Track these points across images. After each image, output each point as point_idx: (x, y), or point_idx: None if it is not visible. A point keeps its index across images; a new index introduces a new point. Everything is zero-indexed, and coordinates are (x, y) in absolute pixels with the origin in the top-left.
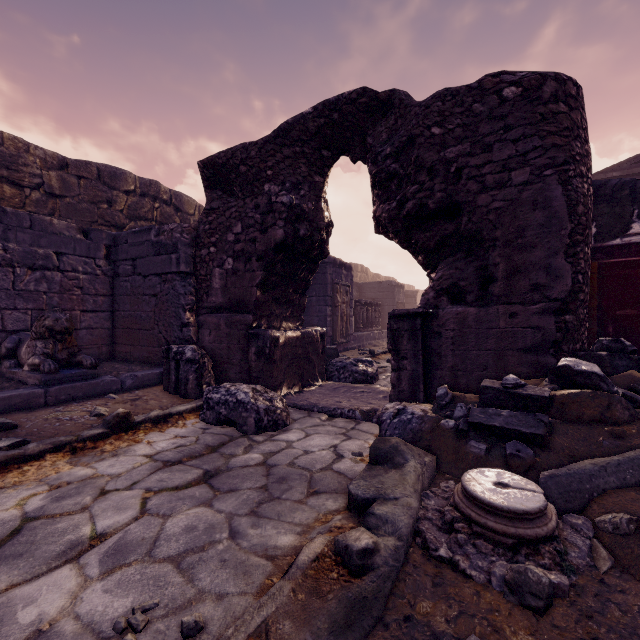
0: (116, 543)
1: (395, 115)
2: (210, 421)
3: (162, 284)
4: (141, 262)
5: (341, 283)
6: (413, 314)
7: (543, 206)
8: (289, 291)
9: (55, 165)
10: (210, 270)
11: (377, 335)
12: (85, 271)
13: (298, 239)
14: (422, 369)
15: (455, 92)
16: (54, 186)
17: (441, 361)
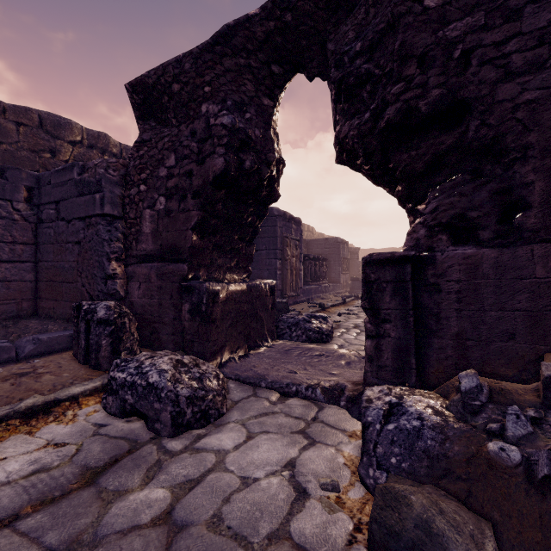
0: None
1: (366, 4)
2: (112, 411)
3: (85, 229)
4: (64, 205)
5: (291, 237)
6: (400, 259)
7: None
8: (234, 238)
9: None
10: (140, 212)
11: (324, 288)
12: None
13: (243, 173)
14: (413, 337)
15: None
16: None
17: (440, 325)
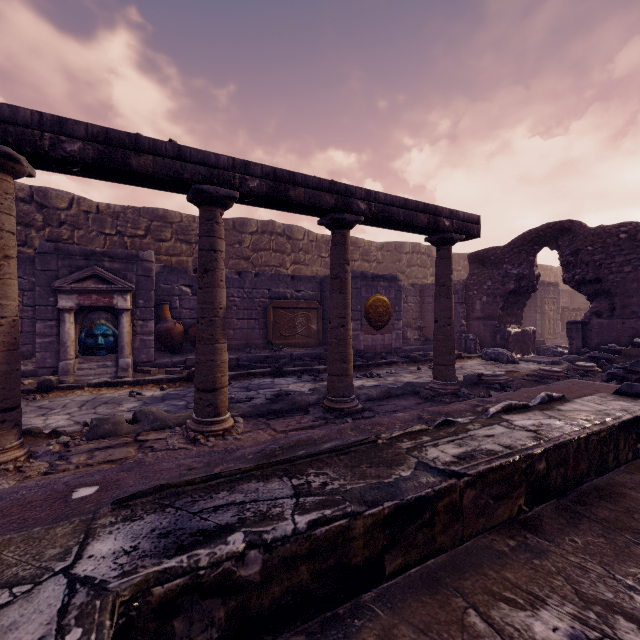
0: (485, 369)
1: (572, 235)
2: (487, 359)
3: None
4: None
5: (548, 297)
6: (577, 322)
7: (636, 281)
8: (514, 309)
9: (379, 248)
10: (474, 301)
11: None
12: (413, 302)
13: (520, 287)
14: (581, 344)
15: (598, 233)
16: (380, 259)
17: (591, 341)
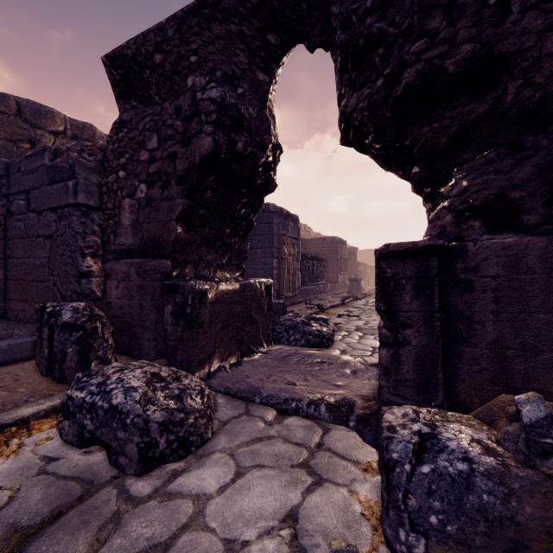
0: None
1: None
2: (68, 439)
3: (58, 221)
4: (35, 194)
5: (288, 235)
6: (424, 250)
7: None
8: (225, 232)
9: None
10: (118, 201)
11: (322, 289)
12: None
13: (235, 156)
14: (441, 345)
15: None
16: None
17: (472, 331)
